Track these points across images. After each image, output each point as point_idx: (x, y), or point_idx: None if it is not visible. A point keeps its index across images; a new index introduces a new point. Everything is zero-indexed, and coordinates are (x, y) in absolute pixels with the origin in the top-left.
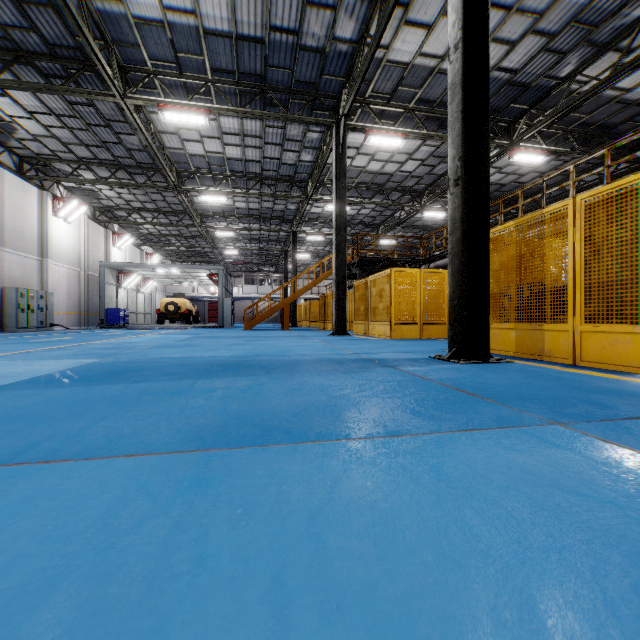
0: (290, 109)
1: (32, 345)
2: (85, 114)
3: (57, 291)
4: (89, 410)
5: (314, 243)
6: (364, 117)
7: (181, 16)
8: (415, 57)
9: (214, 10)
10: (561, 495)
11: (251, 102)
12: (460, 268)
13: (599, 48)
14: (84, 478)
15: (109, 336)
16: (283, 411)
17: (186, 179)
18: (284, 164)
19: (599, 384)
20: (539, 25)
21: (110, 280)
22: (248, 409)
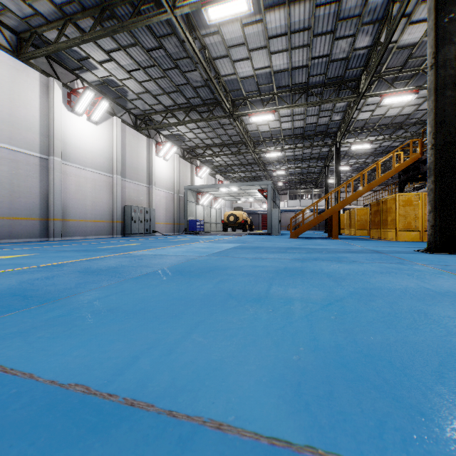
0: None
1: (69, 255)
2: (160, 60)
3: (159, 208)
4: None
5: (355, 155)
6: None
7: None
8: None
9: None
10: None
11: None
12: None
13: None
14: None
15: (168, 243)
16: None
17: (239, 106)
18: (333, 61)
19: None
20: None
21: (191, 199)
22: None
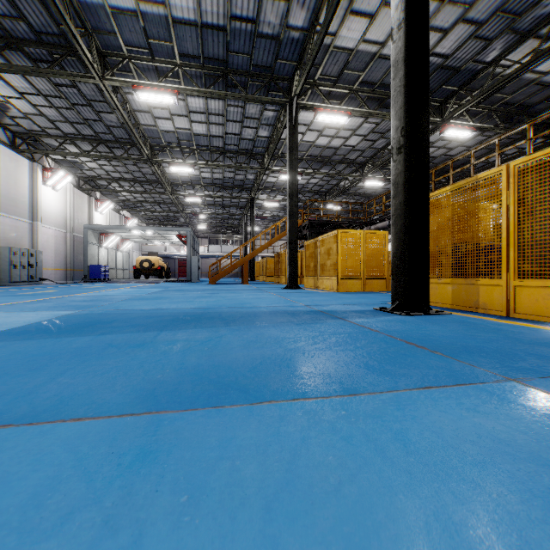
0: (249, 90)
1: (19, 298)
2: (69, 95)
3: (46, 250)
4: (50, 364)
5: (270, 208)
6: (314, 97)
7: (152, 6)
8: (359, 43)
9: (181, 1)
10: (547, 474)
11: (214, 84)
12: (403, 228)
13: (521, 35)
14: (20, 450)
15: (90, 289)
16: (240, 365)
17: (158, 152)
18: (244, 139)
19: (538, 336)
20: (469, 15)
21: (92, 240)
22: (206, 363)
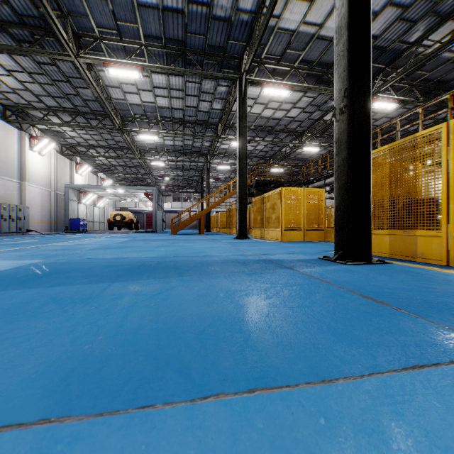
0: (204, 68)
1: None
2: (50, 72)
3: (33, 205)
4: None
5: (223, 171)
6: (260, 74)
7: None
8: (300, 25)
9: None
10: None
11: (175, 61)
12: (346, 183)
13: (441, 18)
14: None
15: (67, 239)
16: (185, 329)
17: (128, 122)
18: (200, 111)
19: None
20: None
21: (73, 198)
22: (147, 325)
